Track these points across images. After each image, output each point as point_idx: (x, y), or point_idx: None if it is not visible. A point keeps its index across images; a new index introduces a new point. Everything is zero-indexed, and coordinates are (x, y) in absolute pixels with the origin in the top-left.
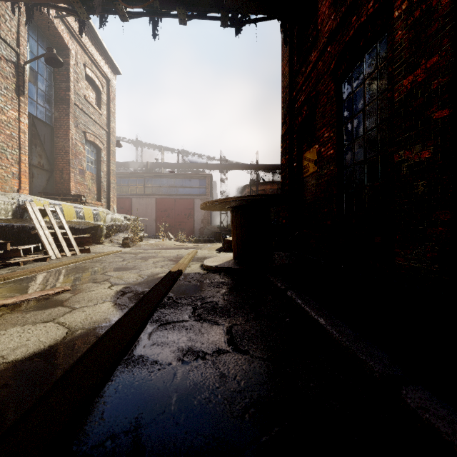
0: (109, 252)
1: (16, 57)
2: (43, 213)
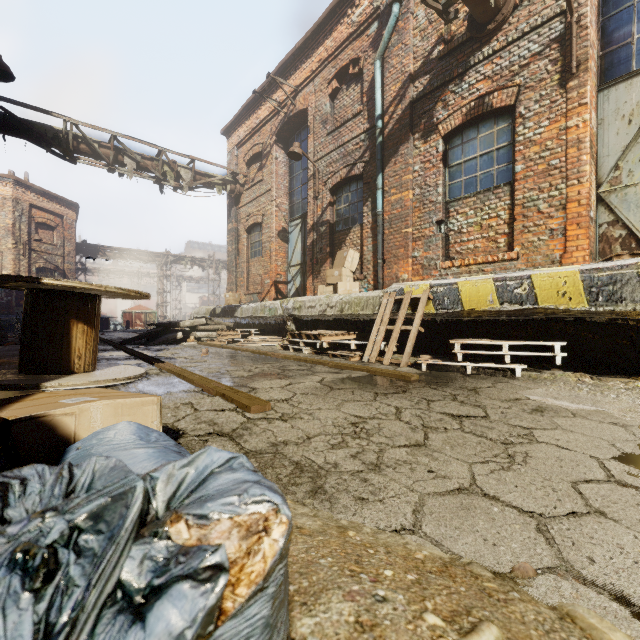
0: (382, 370)
1: (563, 22)
2: (416, 302)
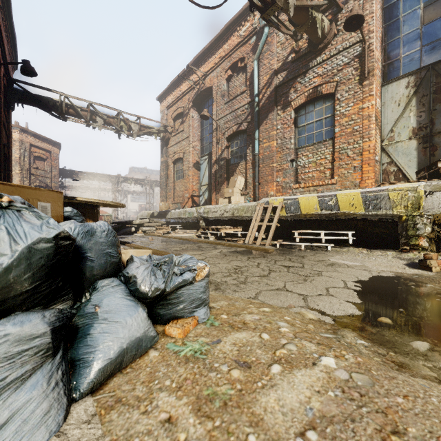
0: (254, 247)
1: (361, 46)
2: (276, 209)
